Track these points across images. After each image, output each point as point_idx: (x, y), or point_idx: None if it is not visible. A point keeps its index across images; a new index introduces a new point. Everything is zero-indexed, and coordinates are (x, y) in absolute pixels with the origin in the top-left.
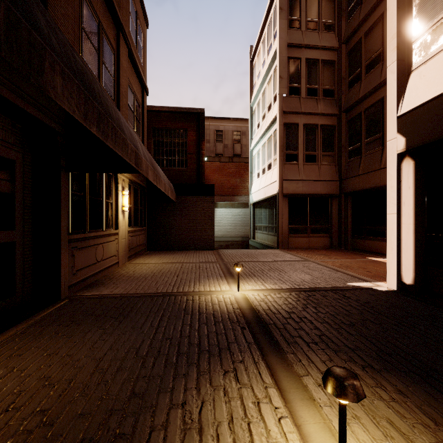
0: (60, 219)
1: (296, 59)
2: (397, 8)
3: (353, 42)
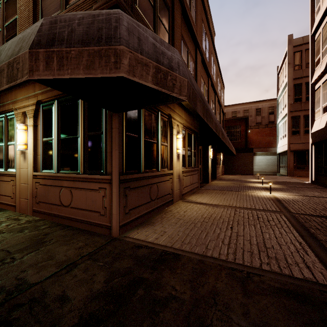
0: (216, 162)
1: (299, 84)
2: (311, 102)
3: None
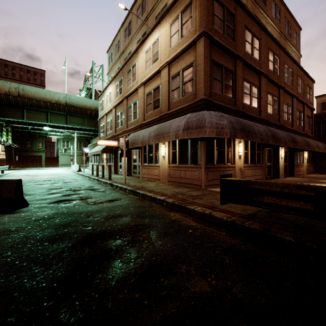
0: (294, 161)
1: None
2: None
3: None
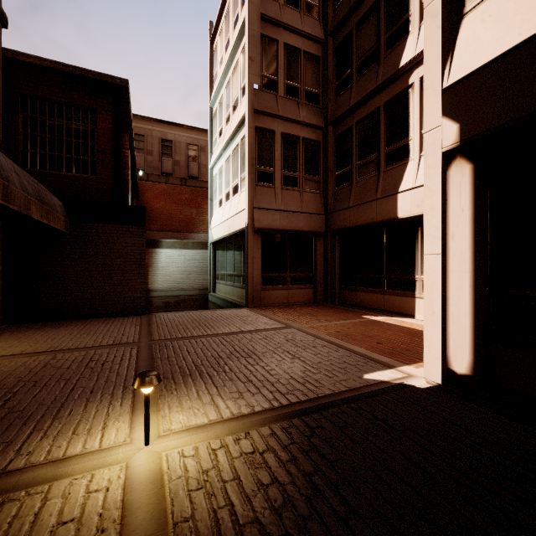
0: None
1: (272, 40)
2: None
3: (342, 35)
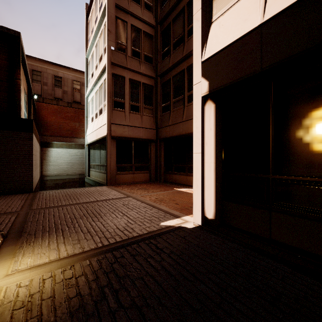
0: None
1: (123, 21)
2: None
3: (165, 24)
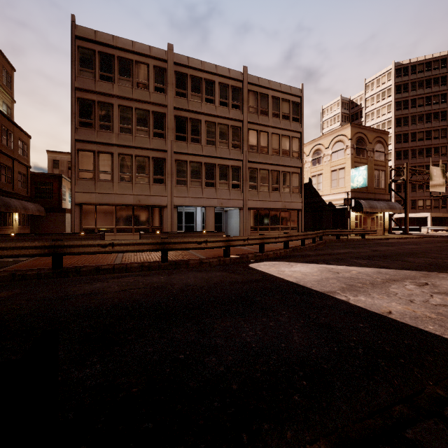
0: None
1: None
2: None
3: None
